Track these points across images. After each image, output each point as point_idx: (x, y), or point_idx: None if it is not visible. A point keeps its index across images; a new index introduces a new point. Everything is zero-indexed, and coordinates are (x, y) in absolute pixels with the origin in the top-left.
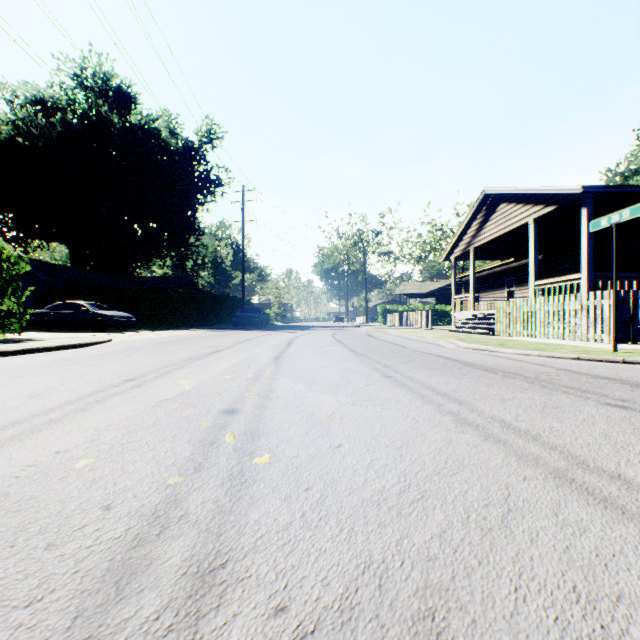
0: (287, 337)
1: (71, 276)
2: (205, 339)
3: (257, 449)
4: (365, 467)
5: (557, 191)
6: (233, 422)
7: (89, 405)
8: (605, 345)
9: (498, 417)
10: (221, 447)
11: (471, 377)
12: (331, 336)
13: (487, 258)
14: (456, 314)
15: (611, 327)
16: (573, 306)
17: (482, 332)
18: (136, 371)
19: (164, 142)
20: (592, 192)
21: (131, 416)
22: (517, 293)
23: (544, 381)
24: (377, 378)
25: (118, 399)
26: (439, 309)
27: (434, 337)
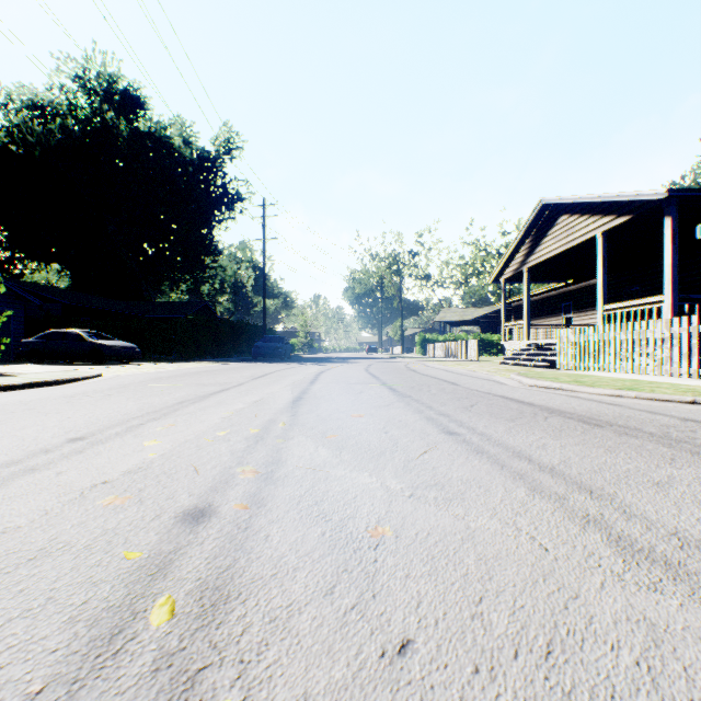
0: (312, 371)
1: (70, 301)
2: (214, 374)
3: (210, 663)
4: None
5: (634, 197)
6: (190, 549)
7: None
8: None
9: (688, 534)
10: (128, 652)
11: (572, 434)
12: (364, 370)
13: (542, 280)
14: (507, 344)
15: None
16: (660, 334)
17: (540, 365)
18: (97, 422)
19: (177, 152)
20: (678, 197)
21: (11, 528)
22: (576, 320)
23: (685, 442)
24: (436, 436)
25: (25, 481)
26: (484, 338)
27: (487, 371)
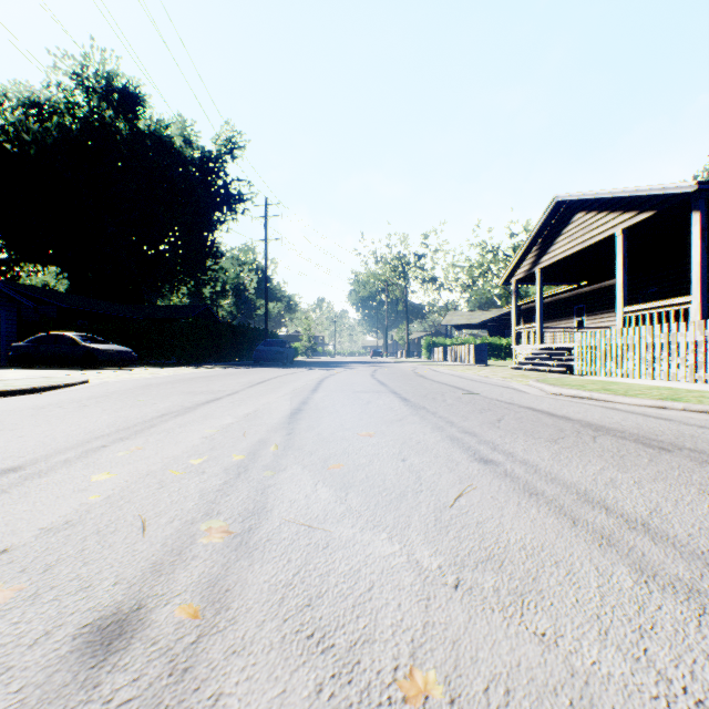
0: (315, 377)
1: (67, 304)
2: (210, 380)
3: None
4: None
5: (659, 191)
6: None
7: None
8: None
9: None
10: None
11: (639, 463)
12: (370, 375)
13: (554, 281)
14: (518, 348)
15: None
16: (692, 337)
17: (555, 370)
18: (50, 444)
19: (178, 152)
20: (708, 190)
21: None
22: (589, 323)
23: None
24: (468, 466)
25: None
26: (492, 342)
27: (501, 377)
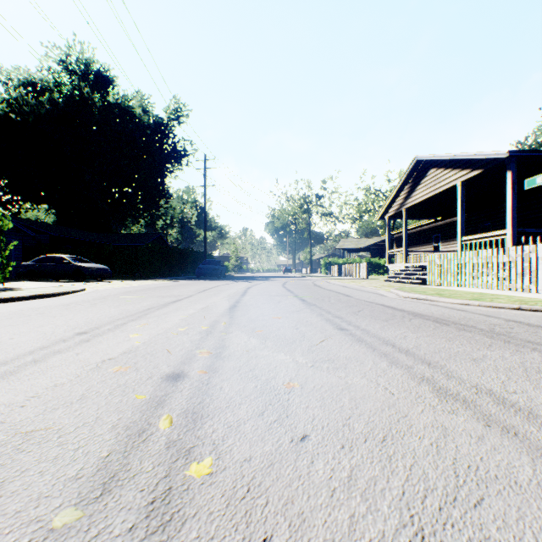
0: (242, 286)
1: (57, 233)
2: (169, 288)
3: (197, 444)
4: (345, 485)
5: (484, 156)
6: (175, 394)
7: (22, 367)
8: (535, 295)
9: (483, 386)
10: (151, 440)
11: (426, 330)
12: (282, 285)
13: (417, 217)
14: (390, 266)
15: (539, 278)
16: (501, 259)
17: (414, 282)
18: (93, 322)
19: (138, 119)
20: (516, 156)
21: (60, 384)
22: (443, 248)
23: (503, 335)
24: (332, 331)
25: (57, 358)
26: (374, 262)
27: (374, 286)
